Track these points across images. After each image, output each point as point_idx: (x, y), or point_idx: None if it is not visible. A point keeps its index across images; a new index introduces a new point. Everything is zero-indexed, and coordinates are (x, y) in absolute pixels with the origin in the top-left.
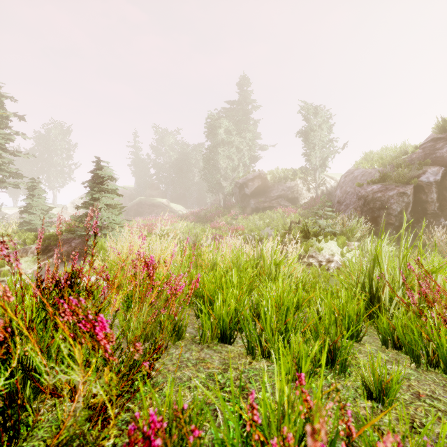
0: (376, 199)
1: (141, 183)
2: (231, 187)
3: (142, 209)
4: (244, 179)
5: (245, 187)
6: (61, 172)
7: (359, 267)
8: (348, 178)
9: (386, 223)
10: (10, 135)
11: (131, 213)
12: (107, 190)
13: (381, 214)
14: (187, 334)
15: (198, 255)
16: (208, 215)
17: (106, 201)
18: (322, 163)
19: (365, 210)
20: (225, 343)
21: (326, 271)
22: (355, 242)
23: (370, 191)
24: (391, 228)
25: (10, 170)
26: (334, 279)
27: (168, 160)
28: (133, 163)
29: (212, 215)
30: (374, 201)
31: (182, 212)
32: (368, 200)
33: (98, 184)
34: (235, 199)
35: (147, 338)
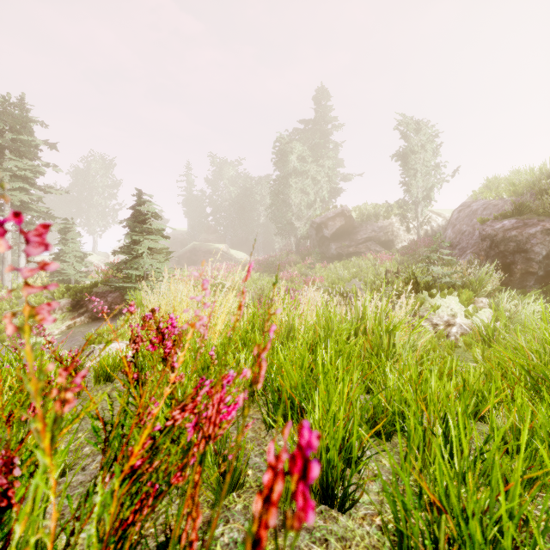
0: (509, 239)
1: (195, 225)
2: (306, 228)
3: (196, 257)
4: (323, 218)
5: (324, 228)
6: (102, 214)
7: (549, 339)
8: (463, 213)
9: (524, 272)
10: (40, 167)
11: (183, 262)
12: (151, 230)
13: (517, 259)
14: (249, 470)
15: (265, 314)
16: (277, 264)
17: (149, 244)
18: (426, 194)
19: (492, 255)
20: (330, 507)
21: (449, 339)
22: (483, 298)
23: (500, 229)
24: (532, 278)
25: (39, 210)
26: (460, 351)
27: (228, 197)
28: (185, 201)
29: (282, 263)
30: (506, 242)
31: (245, 260)
32: (497, 241)
33: (139, 224)
34: (311, 243)
35: (141, 536)
